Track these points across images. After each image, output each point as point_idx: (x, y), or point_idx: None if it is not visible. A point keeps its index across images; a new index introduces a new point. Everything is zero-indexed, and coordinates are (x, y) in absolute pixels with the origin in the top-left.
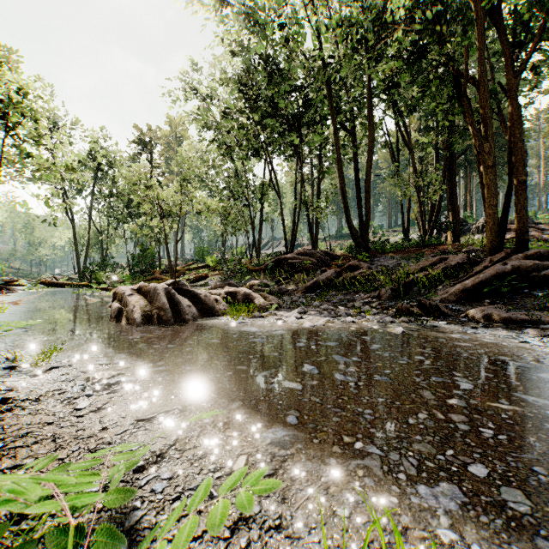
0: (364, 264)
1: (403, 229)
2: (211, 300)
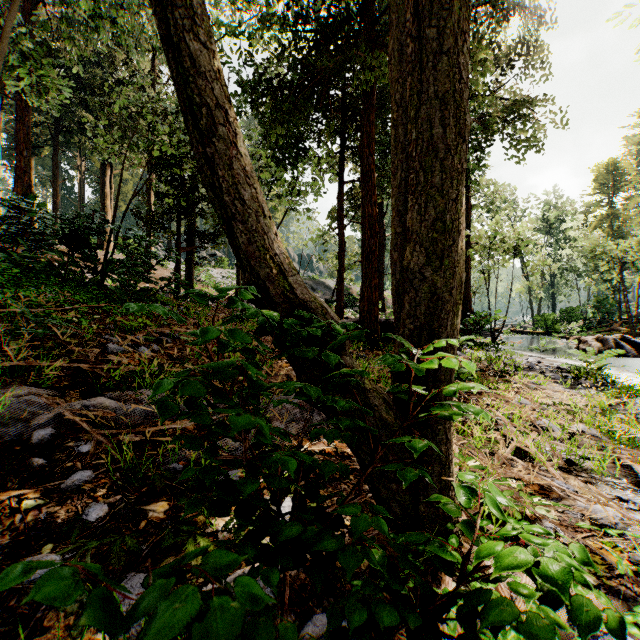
0: None
1: None
2: None
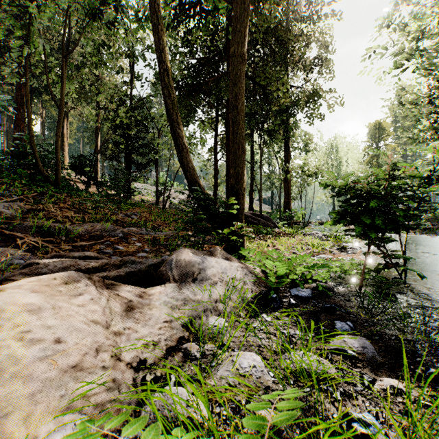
0: None
1: None
2: None
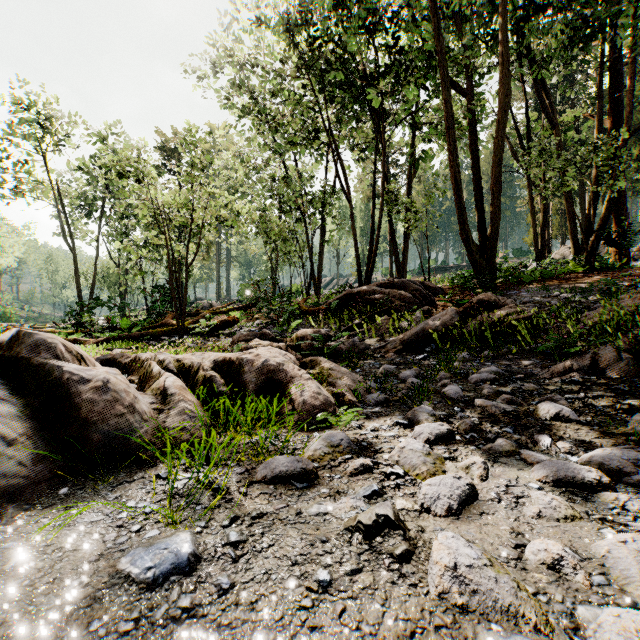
0: (506, 299)
1: (536, 250)
2: (121, 404)
